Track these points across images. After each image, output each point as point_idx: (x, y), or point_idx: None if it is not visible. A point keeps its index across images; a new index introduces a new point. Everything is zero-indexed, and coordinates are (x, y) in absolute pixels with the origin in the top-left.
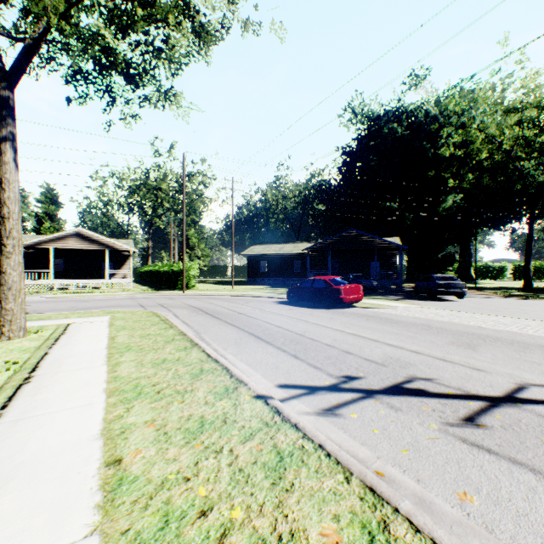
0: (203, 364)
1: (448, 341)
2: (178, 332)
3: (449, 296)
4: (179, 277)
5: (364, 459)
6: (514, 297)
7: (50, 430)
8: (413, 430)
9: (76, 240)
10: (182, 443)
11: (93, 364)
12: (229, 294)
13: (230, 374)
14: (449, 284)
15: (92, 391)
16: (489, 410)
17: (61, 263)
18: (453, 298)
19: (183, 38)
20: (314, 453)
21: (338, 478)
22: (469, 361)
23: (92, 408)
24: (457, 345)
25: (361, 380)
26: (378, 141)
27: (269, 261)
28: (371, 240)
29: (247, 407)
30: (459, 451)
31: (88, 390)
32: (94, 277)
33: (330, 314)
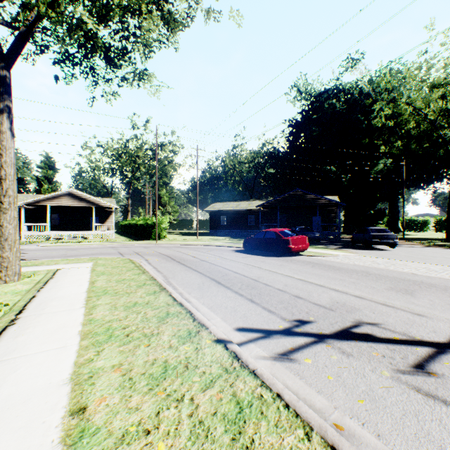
0: (169, 307)
1: (387, 287)
2: (149, 277)
3: (381, 245)
4: (153, 229)
5: (321, 409)
6: (439, 246)
7: (24, 374)
8: (366, 377)
9: (68, 199)
10: (145, 390)
11: (73, 306)
12: (194, 244)
13: (193, 318)
14: (382, 235)
15: (68, 333)
16: (436, 356)
17: (57, 218)
18: (385, 248)
19: (154, 27)
20: (272, 404)
21: (298, 433)
22: (409, 306)
23: (65, 351)
24: (396, 291)
25: (312, 324)
26: (319, 115)
27: (228, 216)
28: (314, 198)
29: (208, 352)
30: (415, 402)
31: (65, 332)
32: (83, 229)
33: (280, 262)
